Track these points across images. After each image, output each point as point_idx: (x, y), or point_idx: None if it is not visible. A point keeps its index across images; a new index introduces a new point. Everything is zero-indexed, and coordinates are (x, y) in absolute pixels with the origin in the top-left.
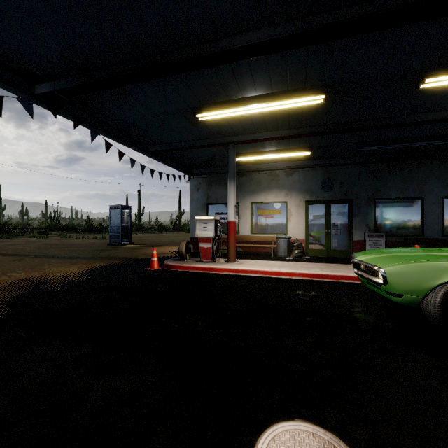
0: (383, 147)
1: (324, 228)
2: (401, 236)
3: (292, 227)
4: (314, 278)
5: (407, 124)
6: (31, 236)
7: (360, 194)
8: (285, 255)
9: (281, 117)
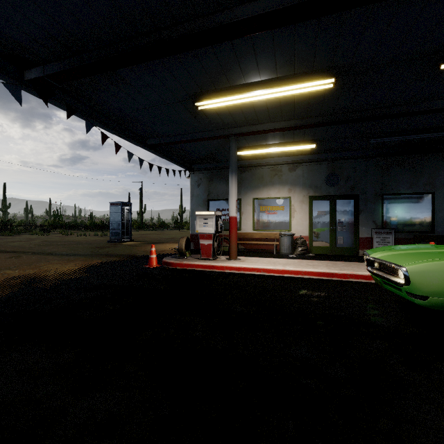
0: (393, 139)
1: (329, 225)
2: (410, 232)
3: (296, 223)
4: (321, 277)
5: (420, 113)
6: (33, 234)
7: (367, 190)
8: (289, 253)
9: (286, 105)
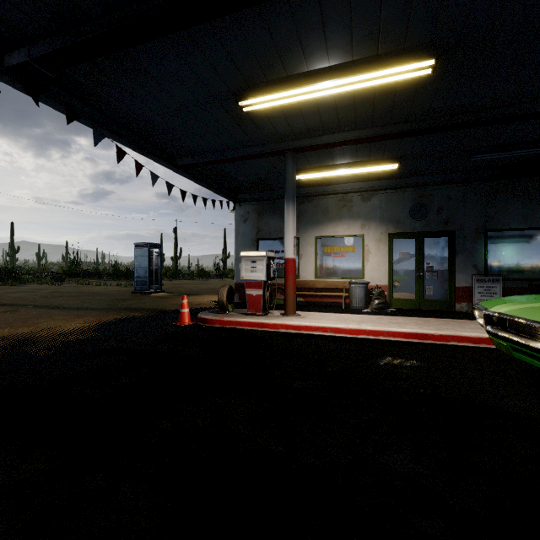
0: (504, 155)
1: (414, 270)
2: (524, 280)
3: (371, 269)
4: (411, 339)
5: None
6: (43, 283)
7: (465, 224)
8: (362, 307)
9: (362, 106)
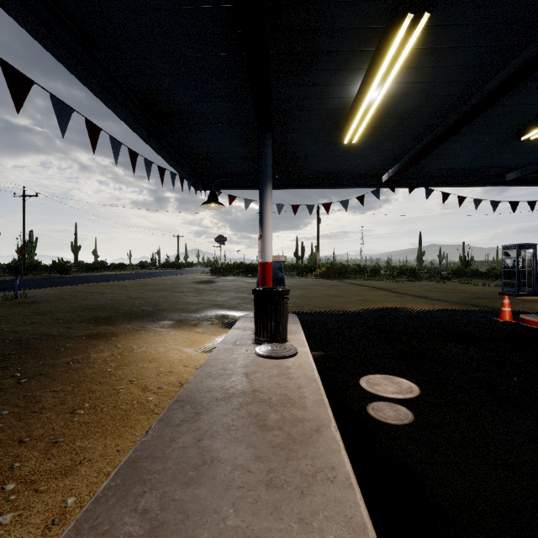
0: None
1: None
2: None
3: None
4: None
5: None
6: (432, 281)
7: None
8: None
9: None
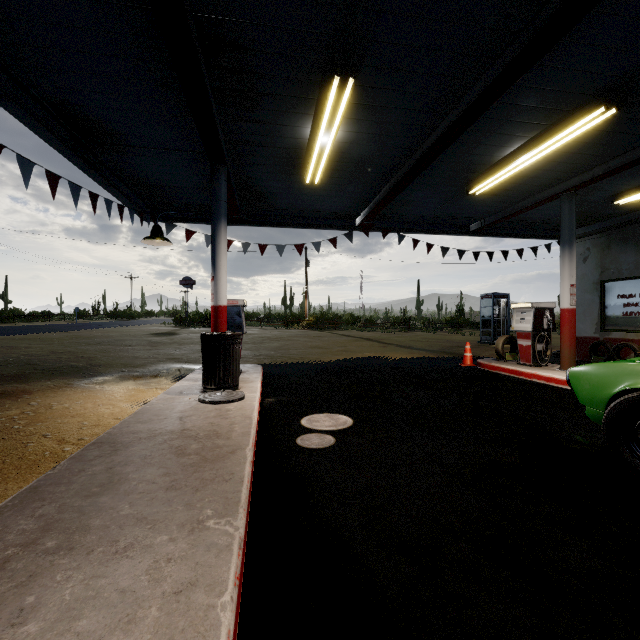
0: None
1: None
2: None
3: None
4: None
5: None
6: (424, 331)
7: None
8: None
9: (603, 139)
